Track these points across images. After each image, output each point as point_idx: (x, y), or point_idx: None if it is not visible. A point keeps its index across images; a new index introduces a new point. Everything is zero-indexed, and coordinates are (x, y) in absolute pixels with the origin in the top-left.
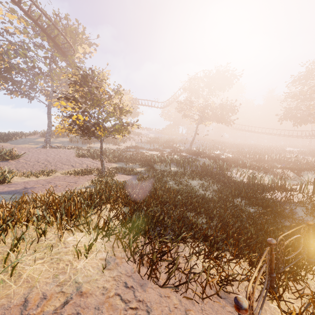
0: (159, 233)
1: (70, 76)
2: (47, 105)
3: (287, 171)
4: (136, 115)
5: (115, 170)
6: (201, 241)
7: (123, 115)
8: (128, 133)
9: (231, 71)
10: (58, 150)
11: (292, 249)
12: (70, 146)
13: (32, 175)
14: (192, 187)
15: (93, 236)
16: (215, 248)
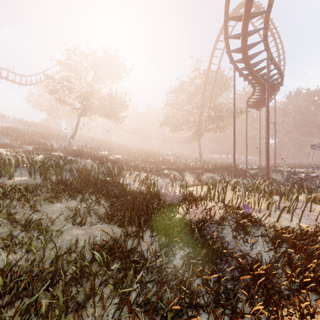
0: None
1: None
2: None
3: (173, 171)
4: None
5: None
6: None
7: None
8: None
9: (121, 61)
10: None
11: None
12: None
13: None
14: (42, 229)
15: None
16: None
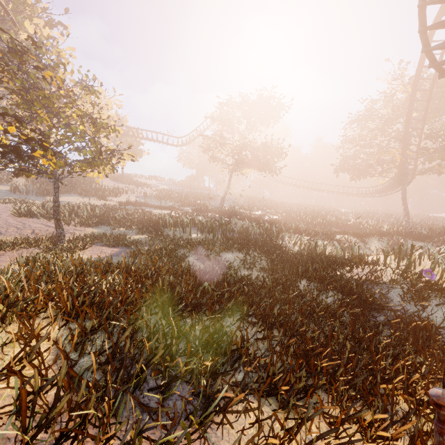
0: (150, 407)
1: None
2: None
3: (350, 236)
4: (138, 155)
5: (90, 238)
6: (260, 397)
7: (99, 133)
8: (111, 170)
9: (277, 98)
10: None
11: (412, 371)
12: (10, 198)
13: None
14: (228, 265)
15: None
16: (301, 423)
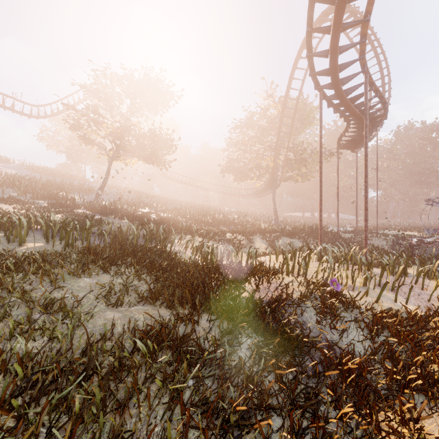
0: None
1: None
2: None
3: (238, 235)
4: None
5: None
6: None
7: None
8: None
9: (167, 85)
10: None
11: None
12: None
13: None
14: (68, 310)
15: None
16: None
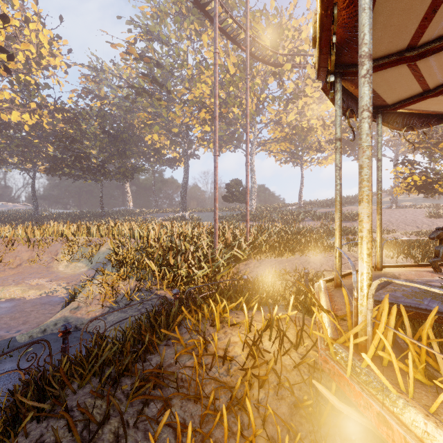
0: None
1: (409, 137)
2: (393, 159)
3: None
4: None
5: None
6: None
7: None
8: None
9: None
10: (406, 211)
11: None
12: (424, 204)
13: (374, 233)
14: None
15: (395, 252)
16: None
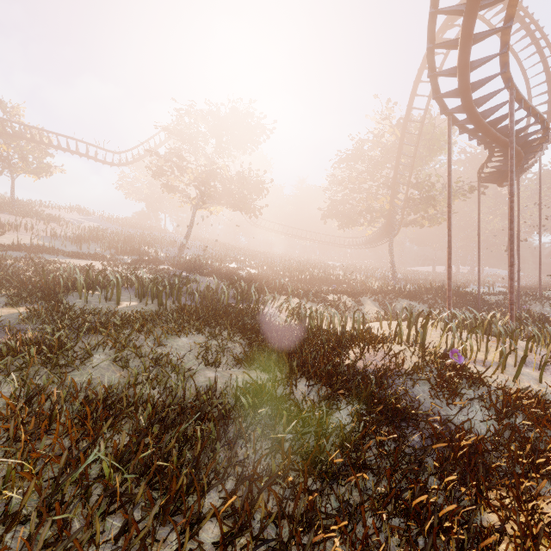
0: None
1: None
2: None
3: (343, 296)
4: (44, 171)
5: None
6: None
7: None
8: None
9: (257, 117)
10: None
11: None
12: None
13: None
14: (175, 365)
15: None
16: None
